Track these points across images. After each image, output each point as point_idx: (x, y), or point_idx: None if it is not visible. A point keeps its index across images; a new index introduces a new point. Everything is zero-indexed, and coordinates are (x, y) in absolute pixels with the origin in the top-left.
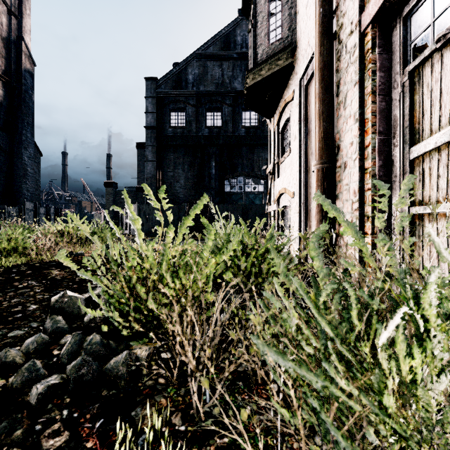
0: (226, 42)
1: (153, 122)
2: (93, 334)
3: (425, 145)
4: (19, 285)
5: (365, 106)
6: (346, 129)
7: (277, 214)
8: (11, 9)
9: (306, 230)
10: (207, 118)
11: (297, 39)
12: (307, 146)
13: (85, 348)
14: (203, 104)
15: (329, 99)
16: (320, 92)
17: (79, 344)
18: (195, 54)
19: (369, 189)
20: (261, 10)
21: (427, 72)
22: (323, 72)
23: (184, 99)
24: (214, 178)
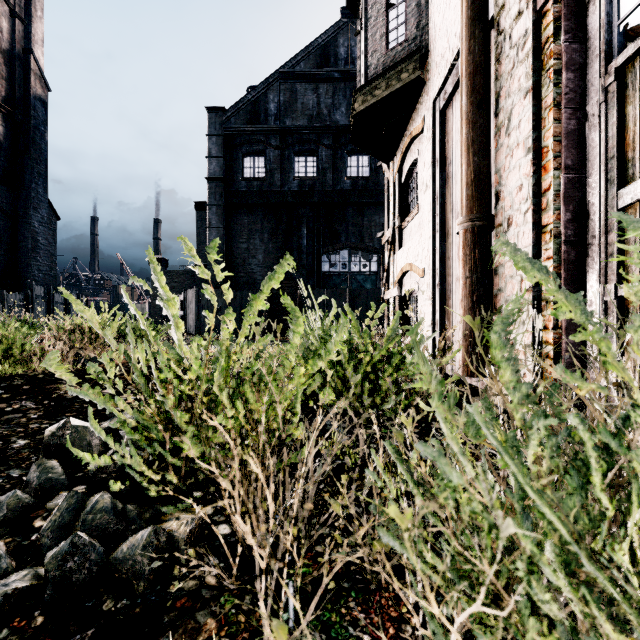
0: (323, 56)
1: (219, 172)
2: (100, 493)
3: None
4: (6, 407)
5: (542, 127)
6: (511, 166)
7: (398, 303)
8: (15, 9)
9: (443, 325)
10: (295, 165)
11: (429, 41)
12: (445, 200)
13: (83, 519)
14: (290, 145)
15: (483, 121)
16: (469, 110)
17: (75, 511)
18: (278, 73)
19: (550, 258)
20: None
21: None
22: (473, 80)
23: (263, 138)
24: (307, 252)
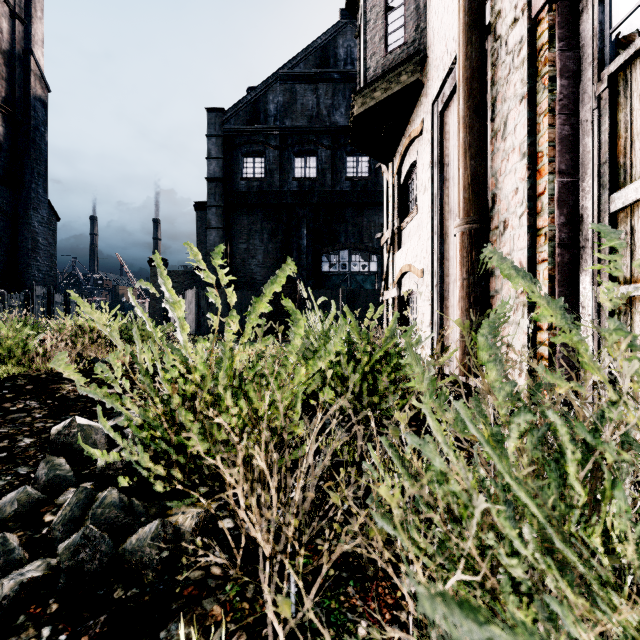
0: (322, 57)
1: (218, 172)
2: (108, 489)
3: (637, 188)
4: (11, 406)
5: (537, 133)
6: (507, 170)
7: (397, 303)
8: (15, 10)
9: (441, 325)
10: (295, 166)
11: (427, 44)
12: (443, 201)
13: (92, 513)
14: (290, 146)
15: (480, 125)
16: (466, 115)
17: (85, 505)
18: (278, 74)
19: (544, 260)
20: (374, 3)
21: (639, 75)
22: (470, 85)
23: (263, 139)
24: (306, 253)
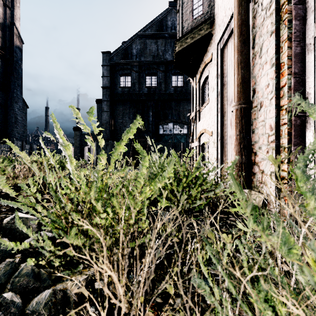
0: (160, 26)
1: (107, 84)
2: (25, 263)
3: None
4: None
5: (280, 52)
6: (262, 74)
7: (198, 149)
8: (6, 2)
9: (222, 160)
10: (146, 80)
11: (214, 14)
12: (223, 95)
13: (12, 281)
14: (143, 70)
15: (246, 50)
16: (238, 45)
17: (9, 274)
18: (137, 34)
19: (285, 123)
20: None
21: None
22: (241, 28)
23: (130, 67)
24: (151, 124)
